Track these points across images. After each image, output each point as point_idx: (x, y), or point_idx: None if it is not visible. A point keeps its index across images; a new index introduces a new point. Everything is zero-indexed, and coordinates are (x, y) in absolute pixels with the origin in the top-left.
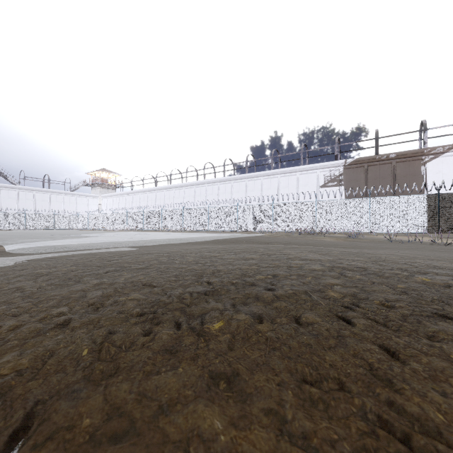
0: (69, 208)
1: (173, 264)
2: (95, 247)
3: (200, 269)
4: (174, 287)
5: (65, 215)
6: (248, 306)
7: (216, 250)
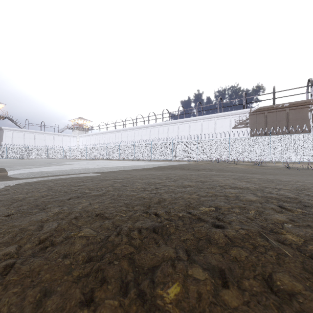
0: (58, 144)
1: (124, 191)
2: (71, 172)
3: (148, 197)
4: (124, 220)
5: (55, 149)
6: (202, 253)
7: (158, 176)
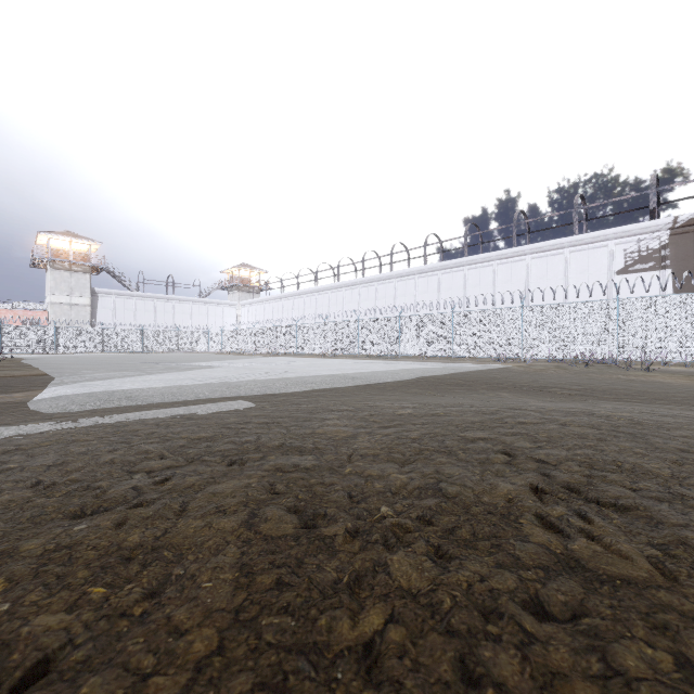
0: (199, 322)
1: (298, 692)
2: (185, 396)
3: None
4: None
5: (192, 332)
6: None
7: (461, 437)
